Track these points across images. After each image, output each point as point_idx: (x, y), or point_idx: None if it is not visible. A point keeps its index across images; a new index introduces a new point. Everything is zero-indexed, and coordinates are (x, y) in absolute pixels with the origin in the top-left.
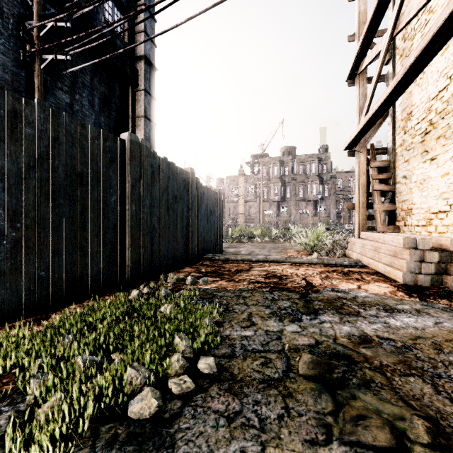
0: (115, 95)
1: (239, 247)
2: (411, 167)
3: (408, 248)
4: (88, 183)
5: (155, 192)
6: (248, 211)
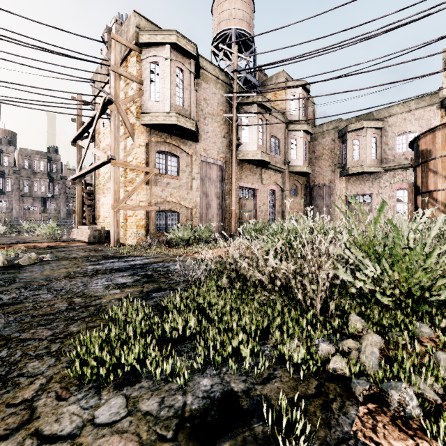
0: None
1: None
2: (100, 197)
3: (90, 230)
4: None
5: None
6: None
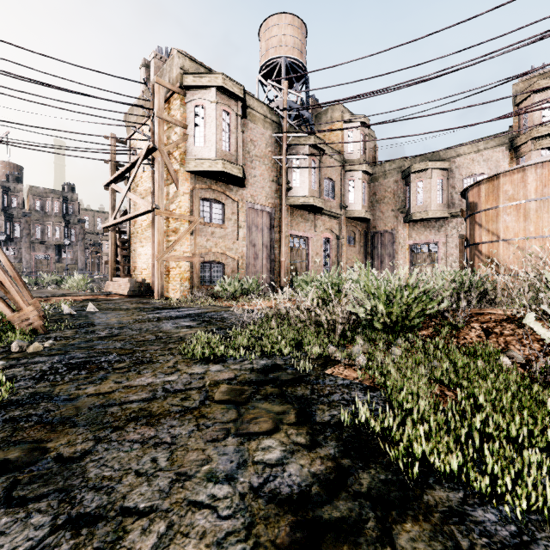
0: None
1: None
2: (137, 247)
3: (130, 282)
4: None
5: None
6: None
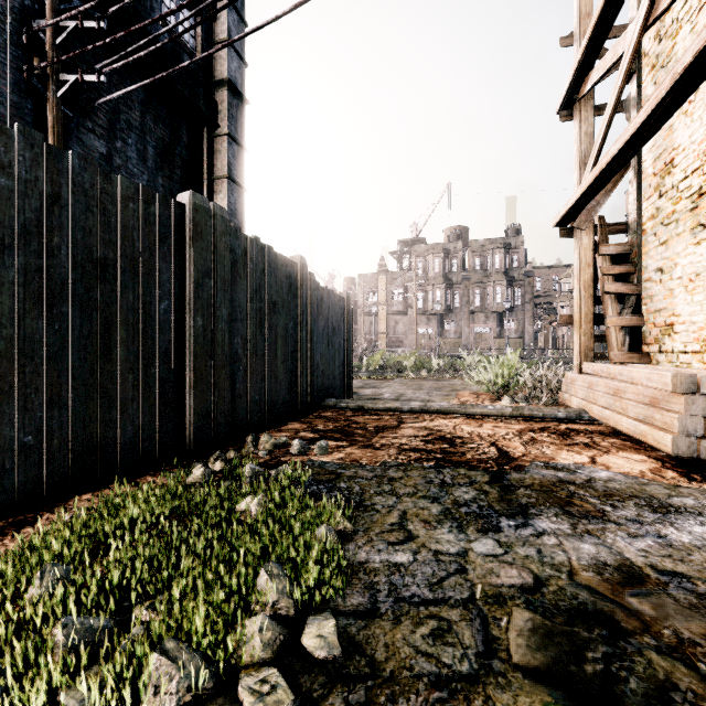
0: (181, 143)
1: (380, 387)
2: (672, 253)
3: (682, 393)
4: (116, 278)
5: (238, 295)
6: (394, 329)
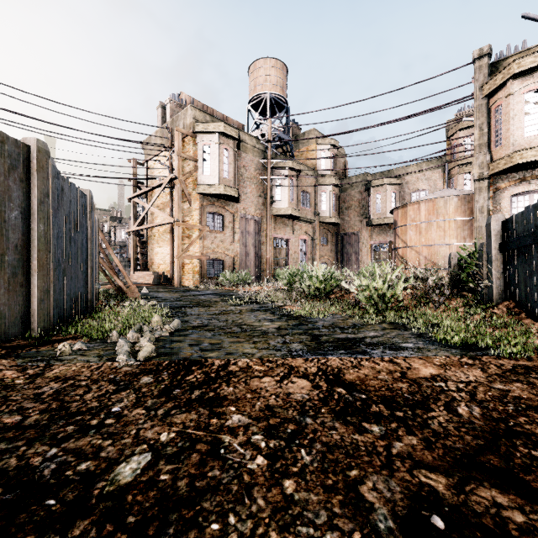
0: None
1: None
2: (154, 247)
3: (154, 275)
4: None
5: None
6: None
